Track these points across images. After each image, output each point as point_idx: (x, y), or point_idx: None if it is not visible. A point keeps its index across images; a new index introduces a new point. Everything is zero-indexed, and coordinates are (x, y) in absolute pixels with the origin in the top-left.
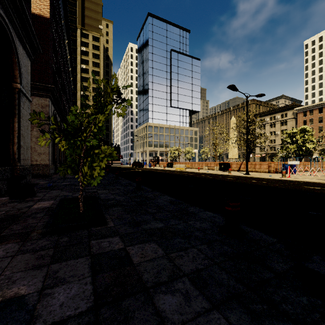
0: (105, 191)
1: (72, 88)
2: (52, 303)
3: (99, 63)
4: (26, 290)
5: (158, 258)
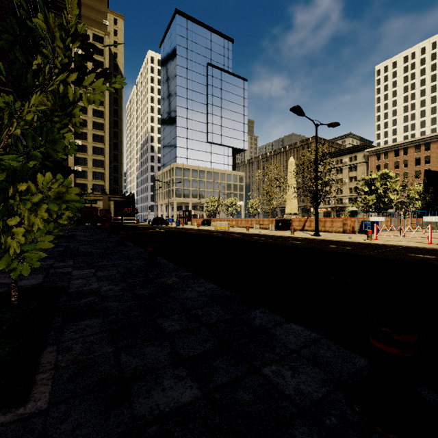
0: (89, 271)
1: None
2: None
3: None
4: None
5: None
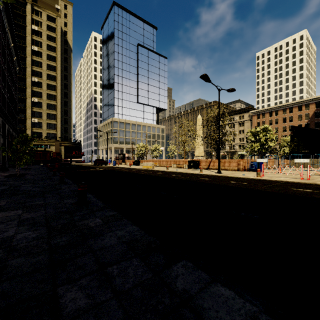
0: (15, 212)
1: (18, 70)
2: None
3: (56, 47)
4: None
5: None
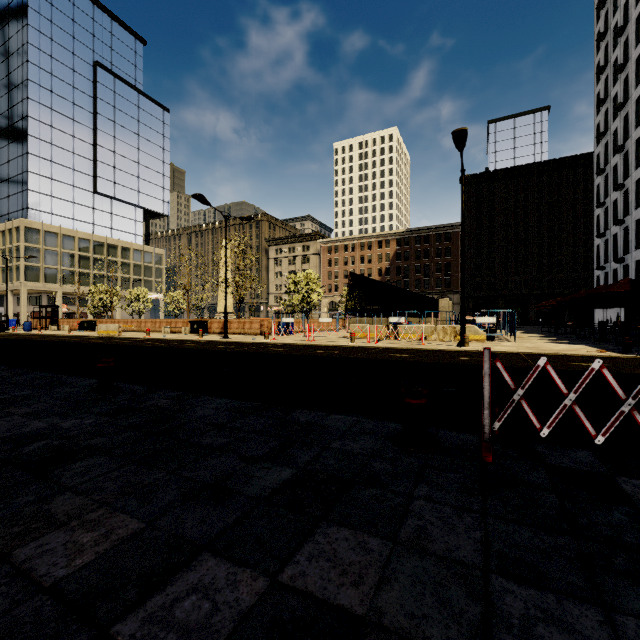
0: None
1: None
2: None
3: None
4: None
5: None
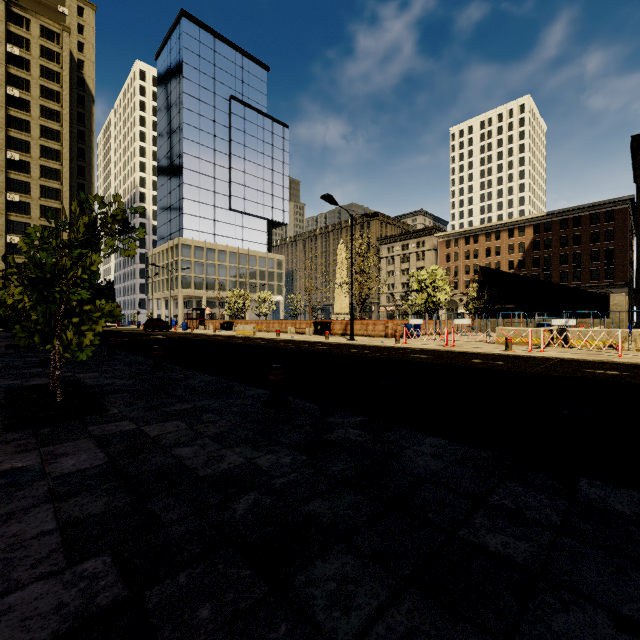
0: (93, 374)
1: None
2: (62, 465)
3: (60, 93)
4: (23, 464)
5: (180, 430)
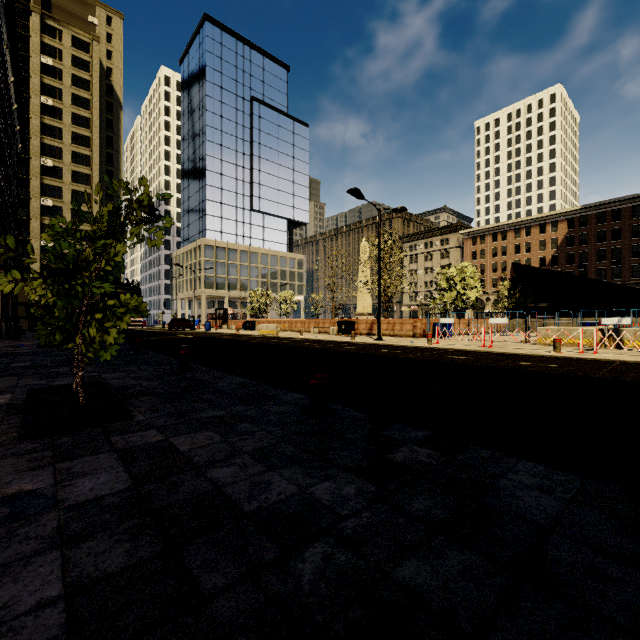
0: (118, 374)
1: (20, 148)
2: (77, 490)
3: (90, 100)
4: (33, 486)
5: (214, 443)
